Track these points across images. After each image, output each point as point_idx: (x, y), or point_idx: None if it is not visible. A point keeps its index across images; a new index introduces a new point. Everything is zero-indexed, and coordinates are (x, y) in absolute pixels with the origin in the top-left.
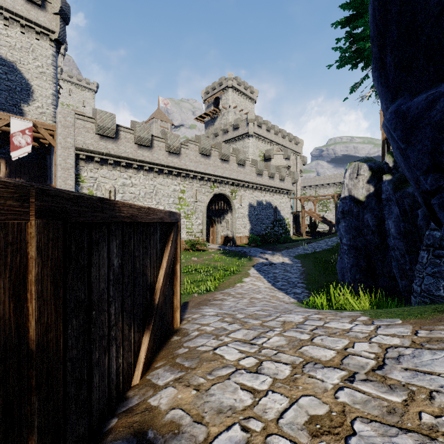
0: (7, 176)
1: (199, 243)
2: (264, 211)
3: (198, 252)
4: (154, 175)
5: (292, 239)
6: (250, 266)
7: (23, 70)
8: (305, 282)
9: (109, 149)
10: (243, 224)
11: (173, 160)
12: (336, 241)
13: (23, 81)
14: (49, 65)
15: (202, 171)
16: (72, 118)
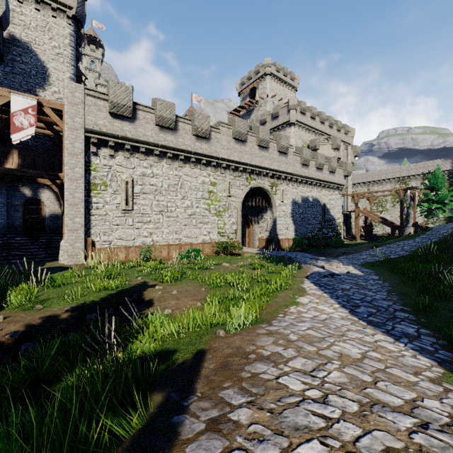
0: (20, 168)
1: (233, 245)
2: (310, 210)
3: (231, 257)
4: (179, 164)
5: (344, 243)
6: (302, 276)
7: (38, 51)
8: (408, 310)
9: (125, 131)
10: (285, 224)
11: (202, 146)
12: (416, 244)
13: (39, 63)
14: (66, 45)
15: (237, 159)
16: (81, 94)
